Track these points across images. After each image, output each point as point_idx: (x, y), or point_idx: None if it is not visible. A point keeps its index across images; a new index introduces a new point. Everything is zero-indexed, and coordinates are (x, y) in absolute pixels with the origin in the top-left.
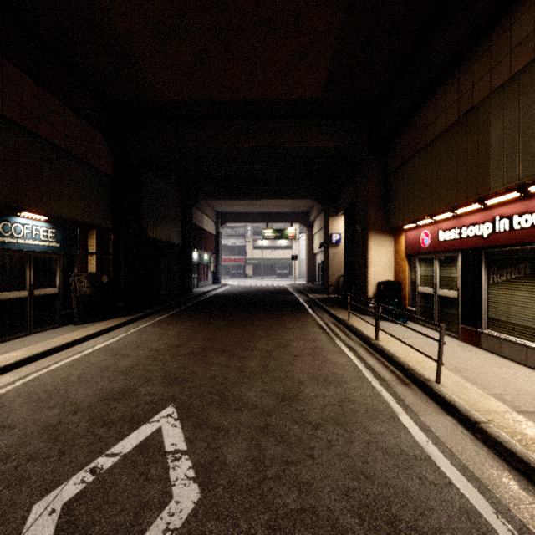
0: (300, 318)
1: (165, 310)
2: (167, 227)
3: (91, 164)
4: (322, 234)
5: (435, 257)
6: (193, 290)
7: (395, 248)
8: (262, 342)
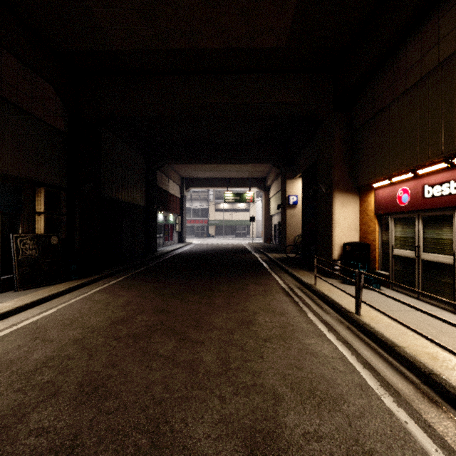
0: (262, 282)
1: (124, 271)
2: (131, 189)
3: (38, 116)
4: (278, 197)
5: (418, 216)
6: (158, 249)
7: (362, 208)
8: (221, 315)
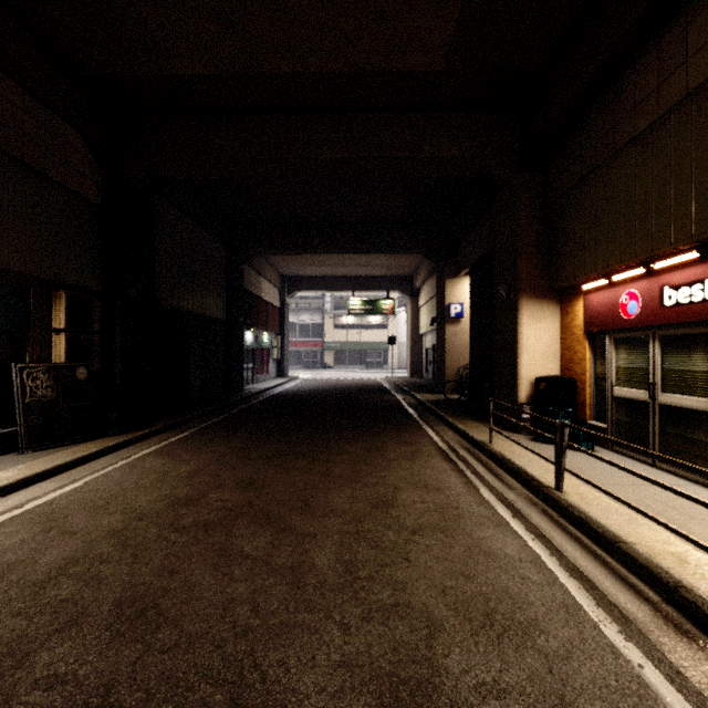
0: (408, 438)
1: (191, 422)
2: (202, 293)
3: (56, 179)
4: (432, 306)
5: (654, 335)
6: (245, 387)
7: (564, 322)
8: (343, 492)
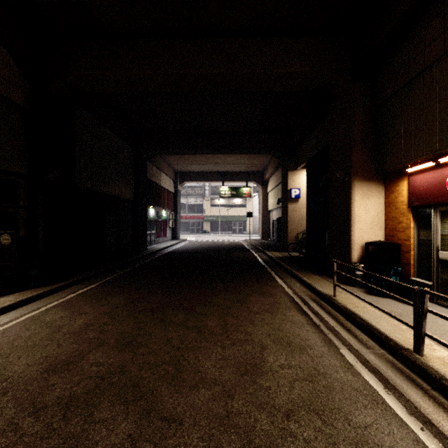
0: (266, 290)
1: (101, 275)
2: (115, 180)
3: None
4: (277, 191)
5: None
6: (149, 247)
7: (389, 199)
8: (214, 352)
